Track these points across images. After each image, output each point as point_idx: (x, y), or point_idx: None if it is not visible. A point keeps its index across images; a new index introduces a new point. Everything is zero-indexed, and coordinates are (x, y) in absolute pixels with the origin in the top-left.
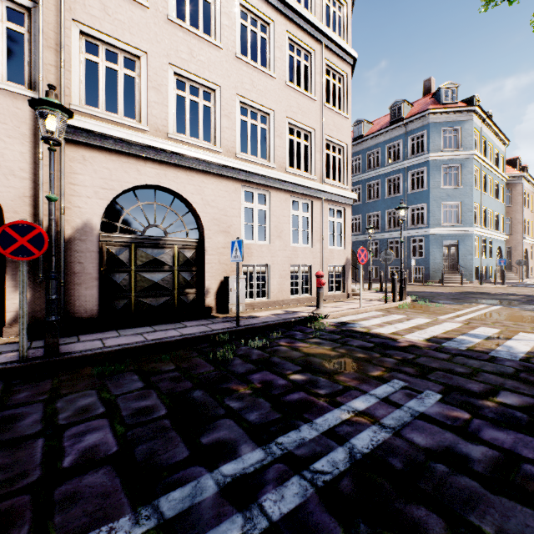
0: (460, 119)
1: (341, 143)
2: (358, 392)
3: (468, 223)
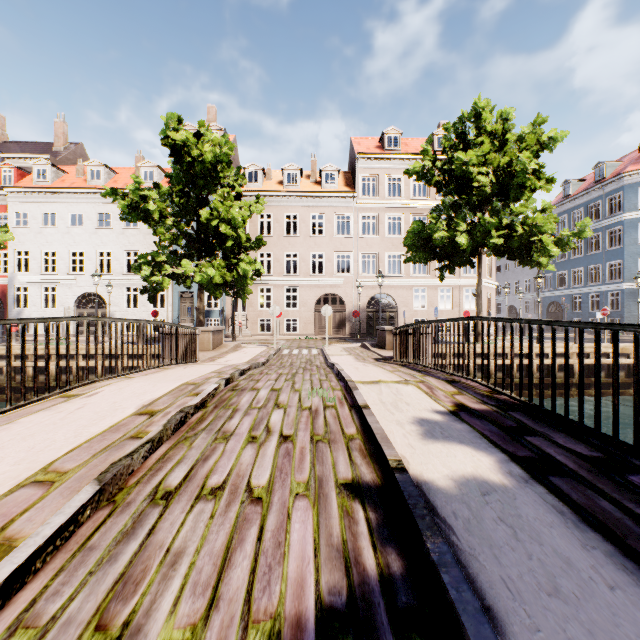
0: None
1: None
2: None
3: None
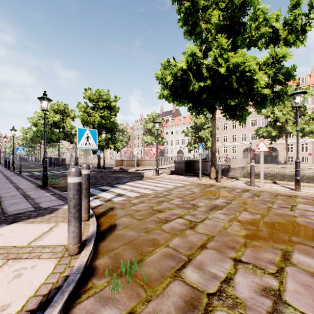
0: None
1: None
2: None
3: None
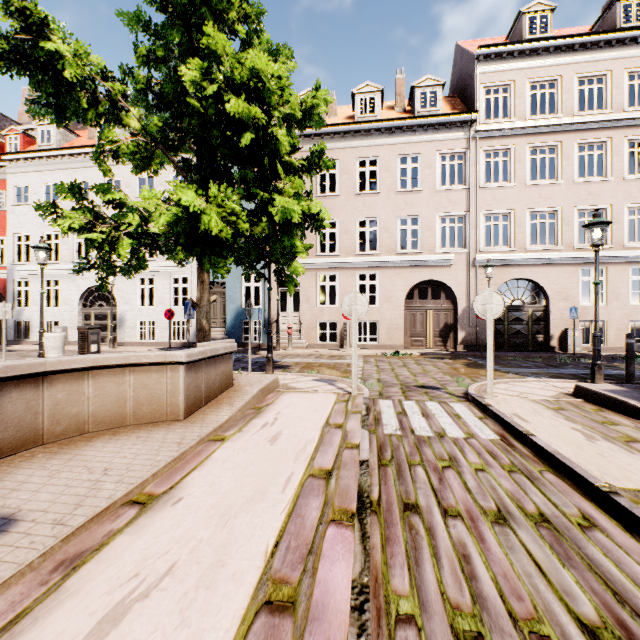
0: None
1: None
2: None
3: None
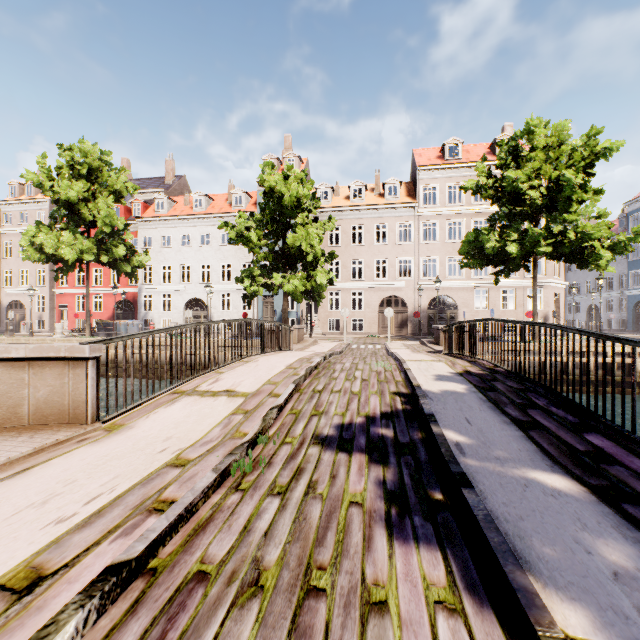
0: None
1: None
2: None
3: None
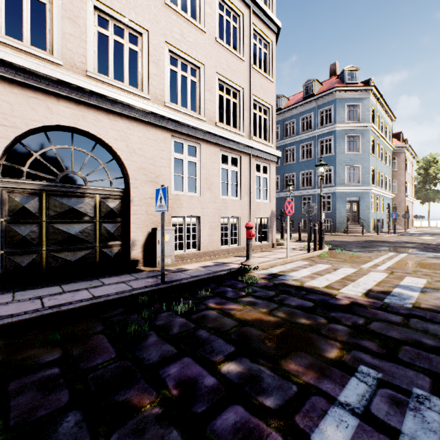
0: (361, 97)
1: (267, 104)
2: (322, 400)
3: (366, 183)
